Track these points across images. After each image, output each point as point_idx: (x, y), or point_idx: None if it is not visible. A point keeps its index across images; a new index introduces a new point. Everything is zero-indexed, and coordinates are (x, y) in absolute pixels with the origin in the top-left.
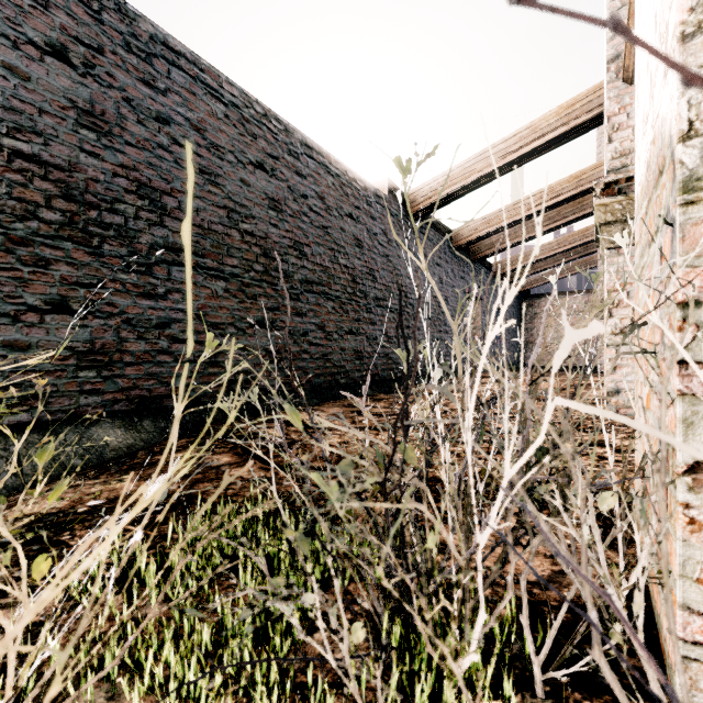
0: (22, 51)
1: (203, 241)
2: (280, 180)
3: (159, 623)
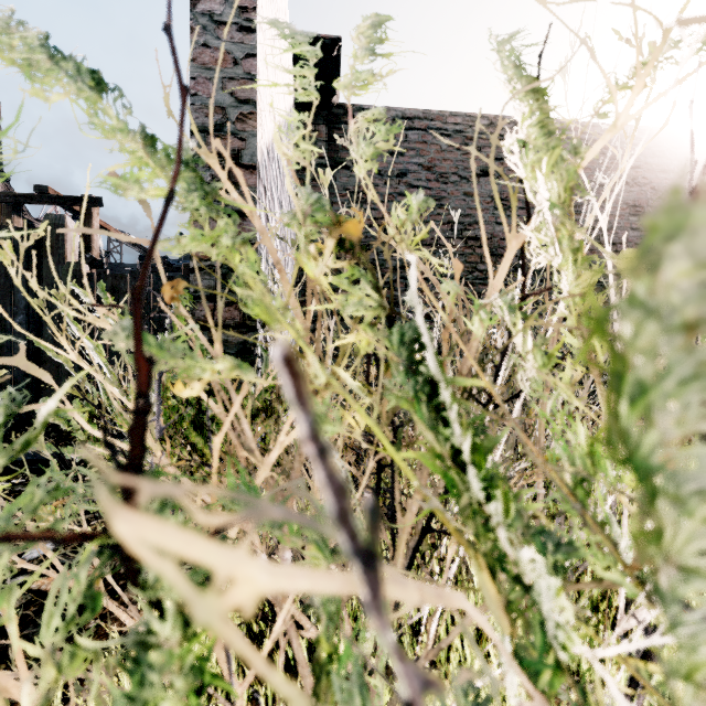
0: (471, 181)
1: None
2: (642, 185)
3: None
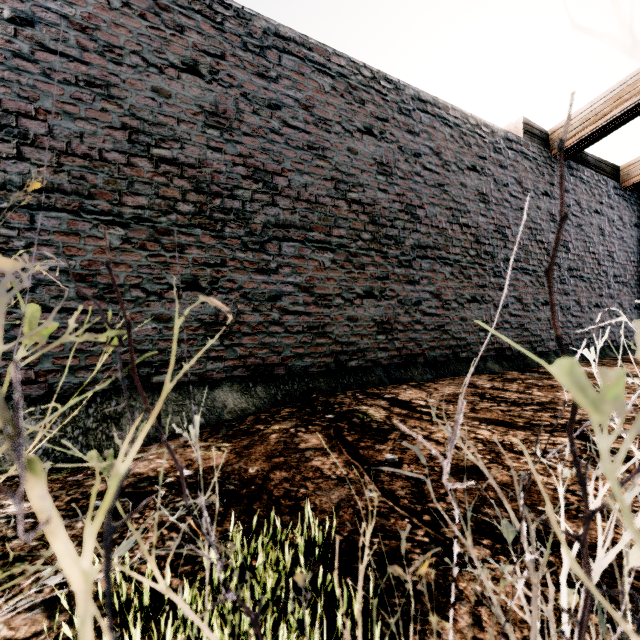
0: (165, 74)
1: (311, 215)
2: (389, 142)
3: None
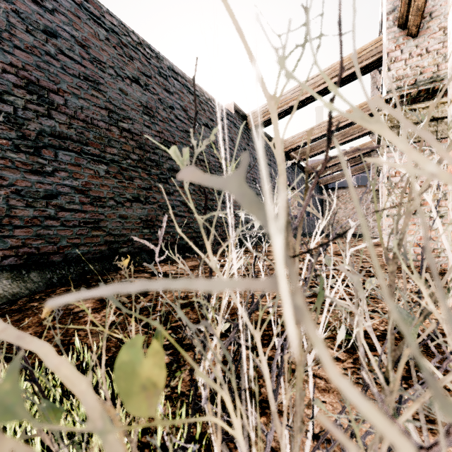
0: None
1: (87, 132)
2: (152, 93)
3: None
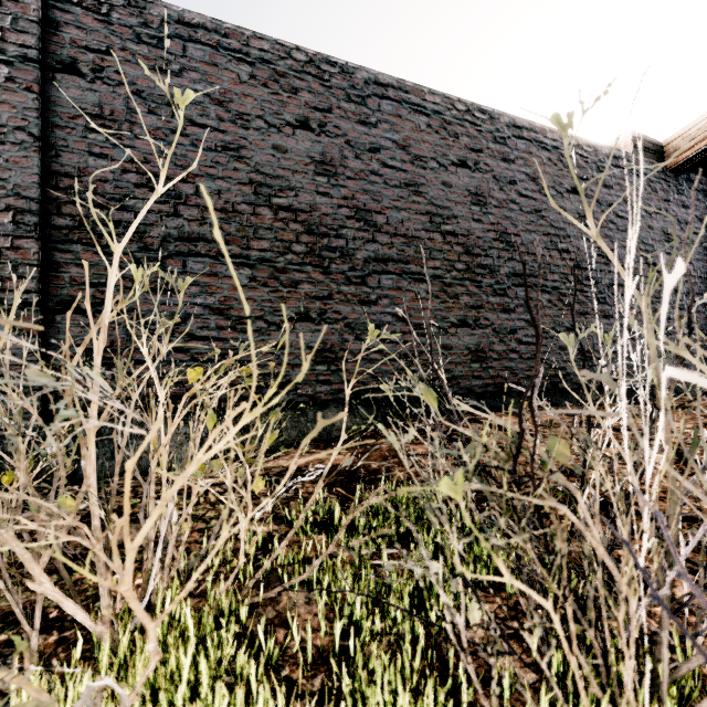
0: (283, 132)
1: (408, 248)
2: (484, 172)
3: (346, 565)
